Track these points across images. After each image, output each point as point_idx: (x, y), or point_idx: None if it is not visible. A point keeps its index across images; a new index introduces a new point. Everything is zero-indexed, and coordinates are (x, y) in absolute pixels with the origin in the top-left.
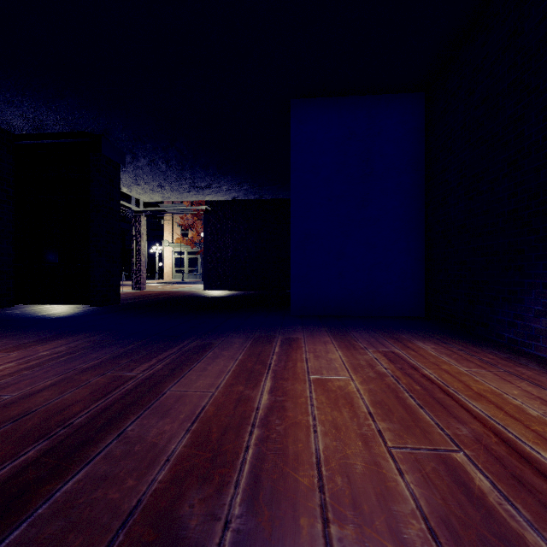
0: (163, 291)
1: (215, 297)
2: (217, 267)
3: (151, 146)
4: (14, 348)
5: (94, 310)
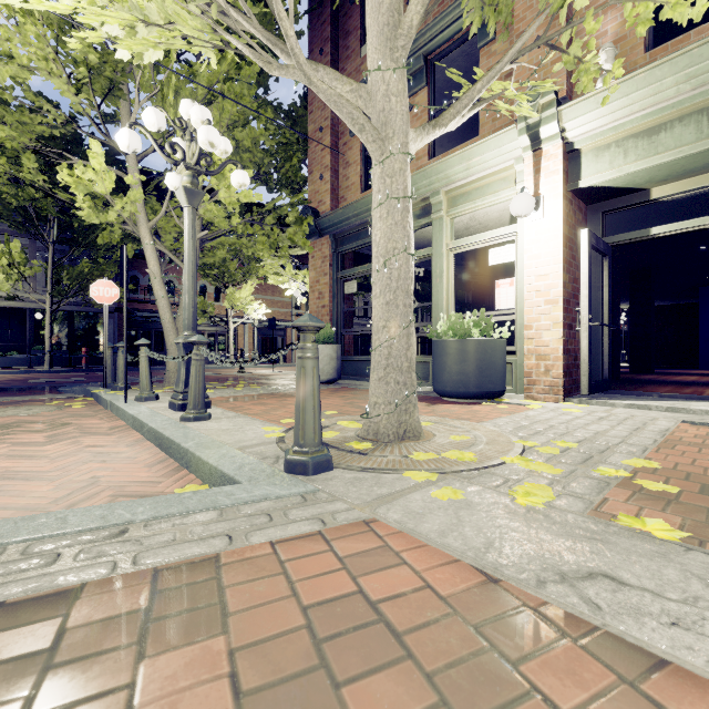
0: None
1: None
2: None
3: None
4: None
5: None
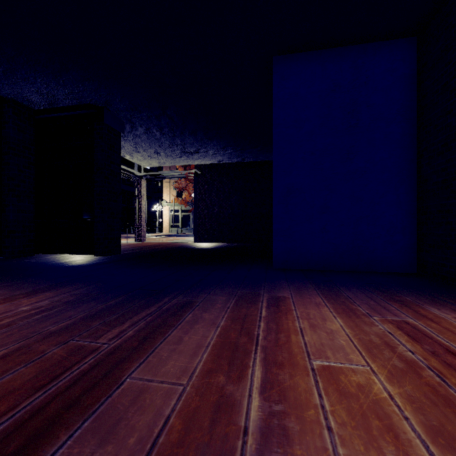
0: (159, 243)
1: (202, 248)
2: (205, 222)
3: (146, 115)
4: (2, 300)
5: (95, 260)
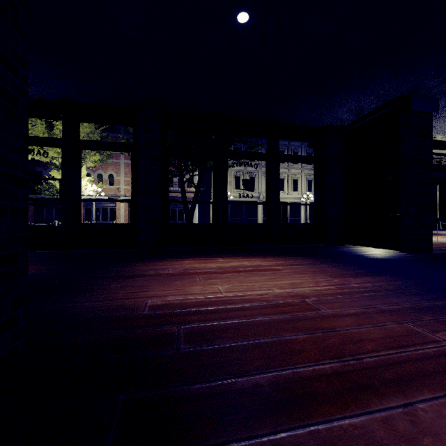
0: None
1: None
2: None
3: None
4: (336, 275)
5: (402, 256)
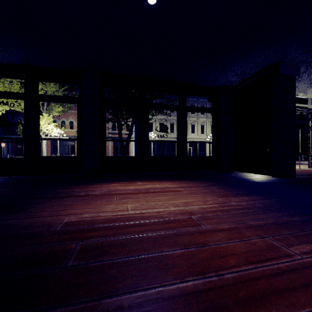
0: None
1: None
2: None
3: None
4: (222, 195)
5: (273, 180)
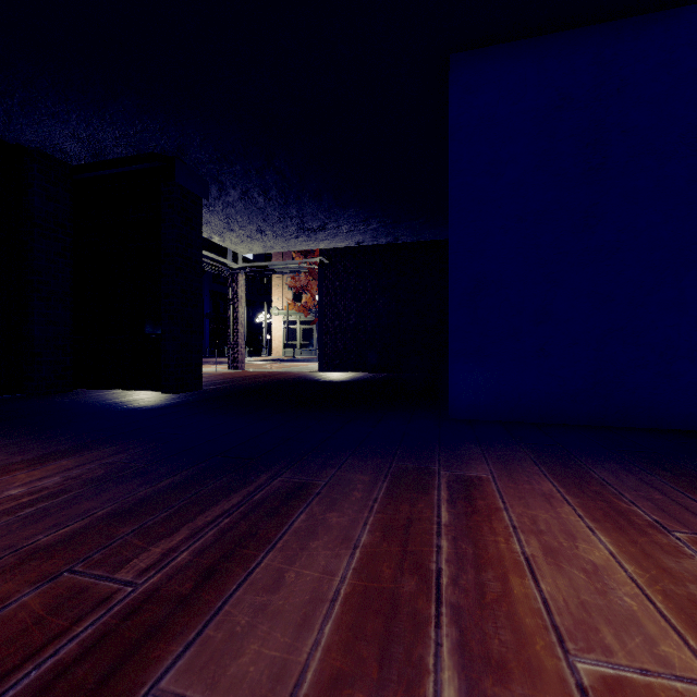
0: (265, 372)
1: (331, 381)
2: (335, 339)
3: (241, 169)
4: None
5: (161, 400)
